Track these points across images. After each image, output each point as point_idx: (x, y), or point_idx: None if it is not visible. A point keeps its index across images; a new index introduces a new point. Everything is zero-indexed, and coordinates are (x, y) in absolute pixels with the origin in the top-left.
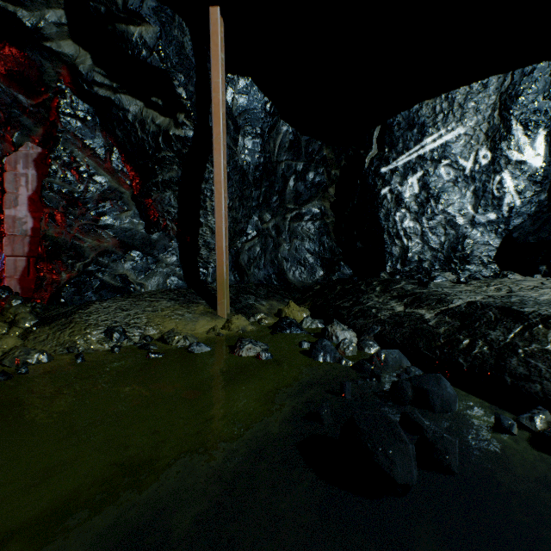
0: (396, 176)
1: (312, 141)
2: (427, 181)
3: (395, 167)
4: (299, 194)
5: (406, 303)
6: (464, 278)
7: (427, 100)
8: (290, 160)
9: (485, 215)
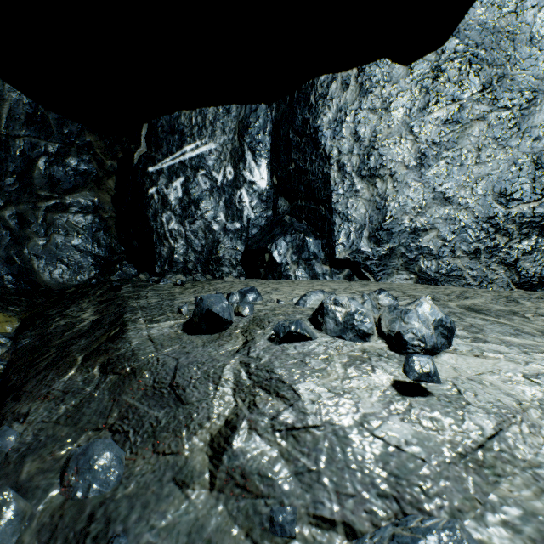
0: (163, 178)
1: (66, 121)
2: (189, 187)
3: (161, 168)
4: (56, 180)
5: (99, 309)
6: (180, 281)
7: (185, 110)
8: (35, 137)
9: (233, 224)
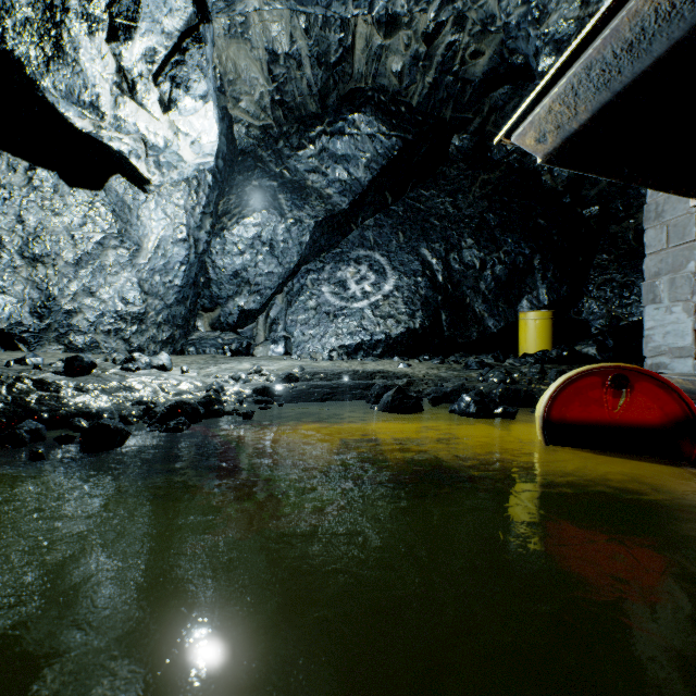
0: None
1: None
2: None
3: None
4: None
5: None
6: None
7: None
8: None
9: None
